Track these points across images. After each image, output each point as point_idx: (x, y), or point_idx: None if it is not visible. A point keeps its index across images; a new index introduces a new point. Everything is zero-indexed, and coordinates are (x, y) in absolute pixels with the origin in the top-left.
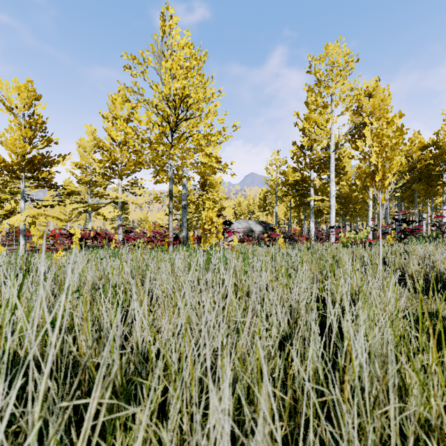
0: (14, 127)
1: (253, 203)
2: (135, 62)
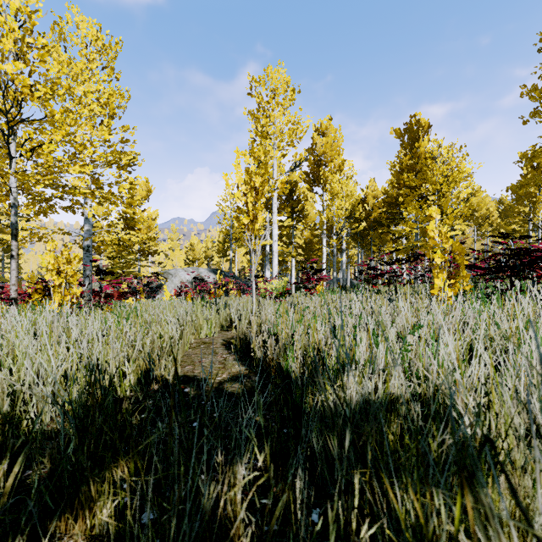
0: None
1: (212, 246)
2: None
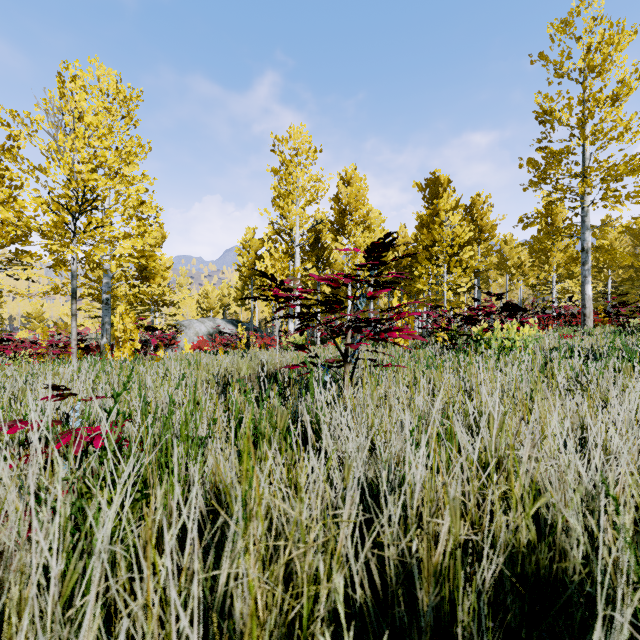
0: None
1: (229, 293)
2: (17, 120)
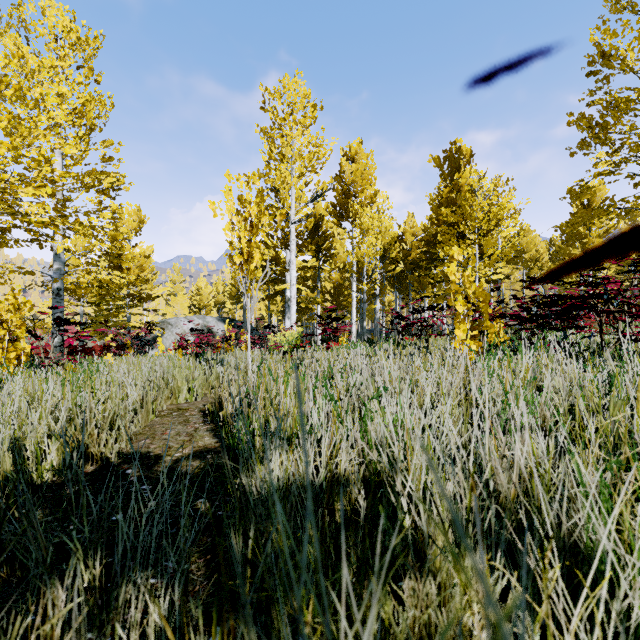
0: None
1: (224, 290)
2: None
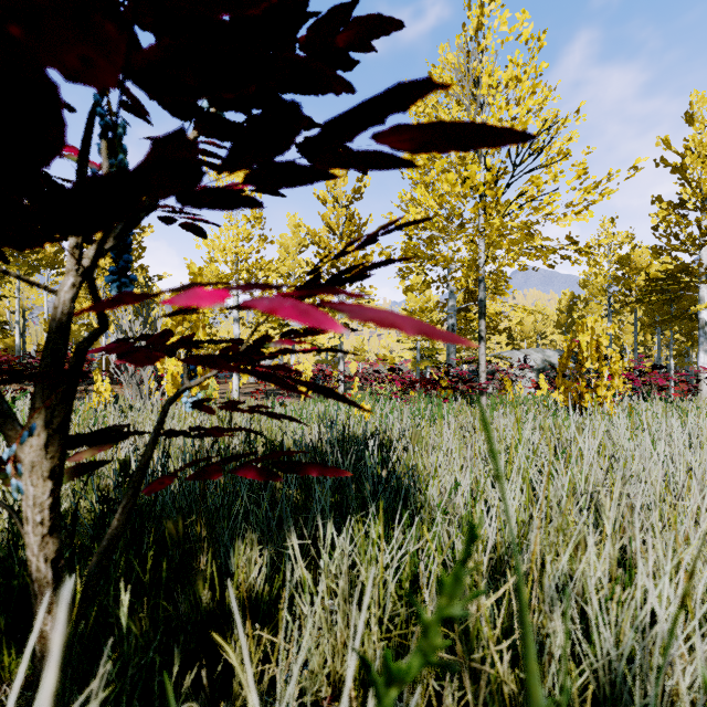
0: (230, 226)
1: (542, 318)
2: None
